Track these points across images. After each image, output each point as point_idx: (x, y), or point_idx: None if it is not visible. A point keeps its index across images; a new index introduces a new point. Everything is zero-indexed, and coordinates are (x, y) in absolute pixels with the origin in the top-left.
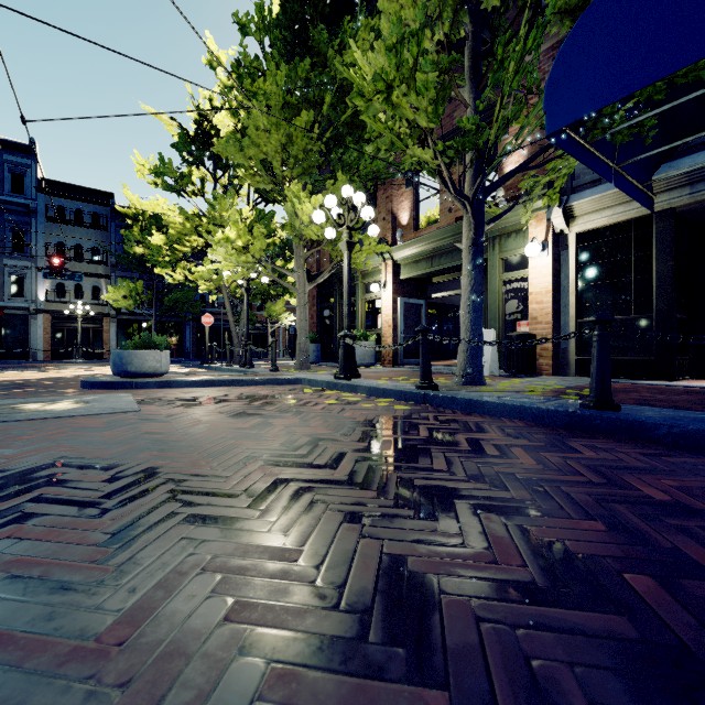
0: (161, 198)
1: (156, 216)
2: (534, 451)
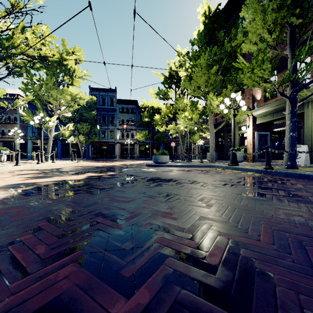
0: (154, 100)
1: (152, 107)
2: (305, 185)
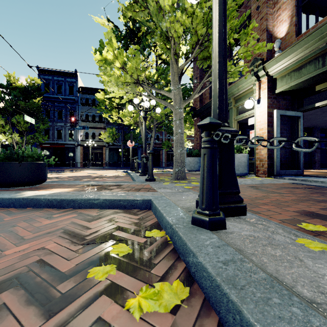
0: None
1: None
2: None
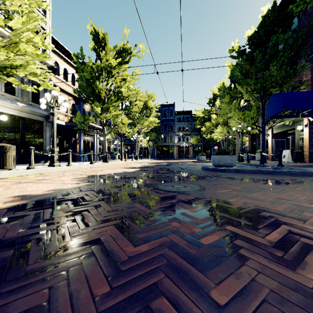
0: None
1: (203, 116)
2: None
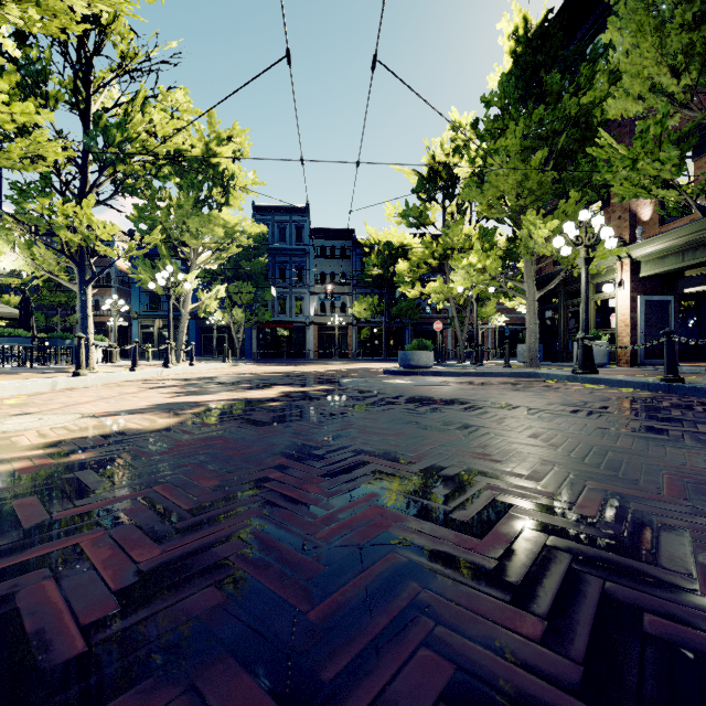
0: (392, 228)
1: (388, 243)
2: None
